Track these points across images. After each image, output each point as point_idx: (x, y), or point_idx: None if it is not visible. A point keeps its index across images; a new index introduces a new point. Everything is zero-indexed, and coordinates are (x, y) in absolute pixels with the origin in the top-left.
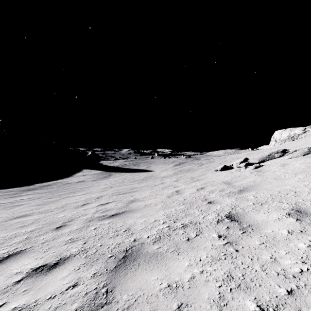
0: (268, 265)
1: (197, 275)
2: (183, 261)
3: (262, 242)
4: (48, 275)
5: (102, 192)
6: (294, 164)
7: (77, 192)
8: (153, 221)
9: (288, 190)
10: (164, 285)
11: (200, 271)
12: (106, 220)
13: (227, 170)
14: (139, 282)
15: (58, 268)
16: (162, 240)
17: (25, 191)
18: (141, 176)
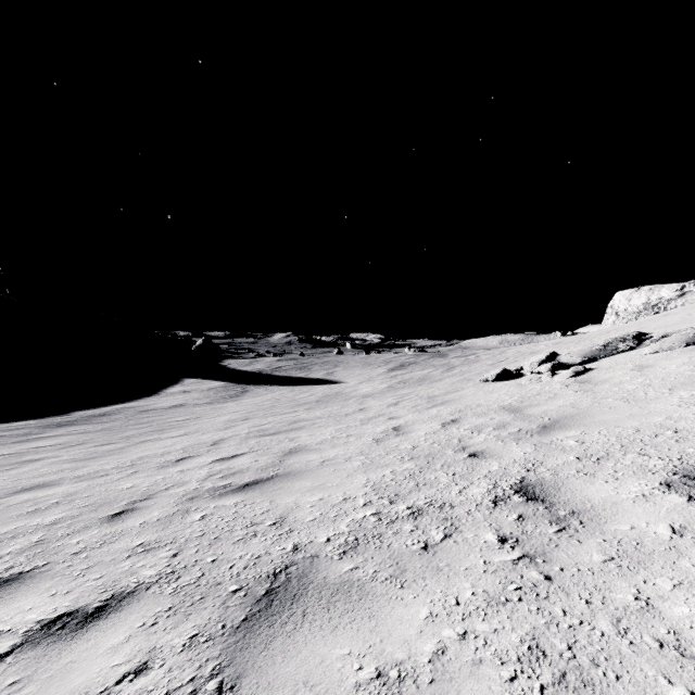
0: (632, 618)
1: (450, 646)
2: (415, 606)
3: (609, 556)
4: (77, 641)
5: (225, 431)
6: (665, 365)
7: (168, 430)
8: (341, 500)
9: (659, 427)
10: (367, 671)
11: (459, 635)
12: (229, 497)
13: (509, 380)
14: (303, 663)
15: (104, 622)
16: (361, 548)
17: (52, 427)
18: (314, 394)
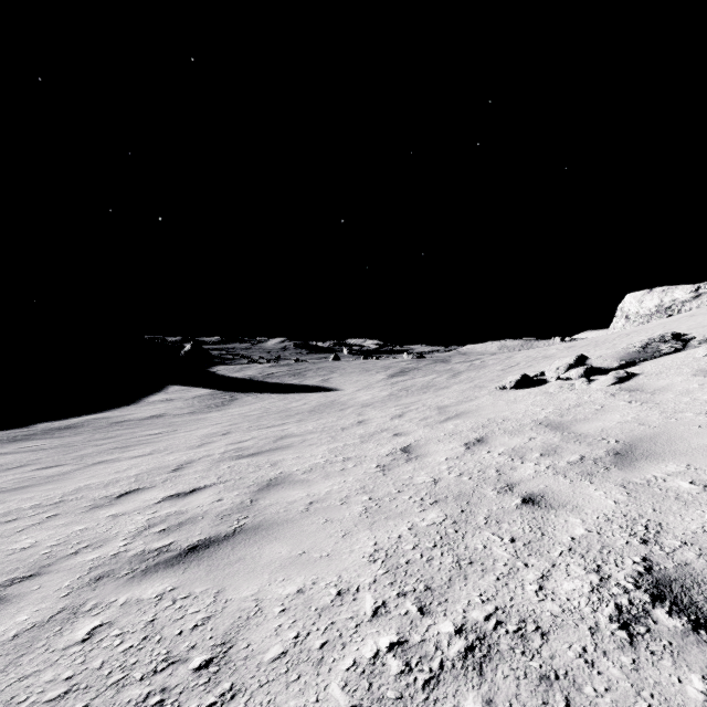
0: None
1: None
2: None
3: None
4: None
5: (198, 449)
6: None
7: (134, 446)
8: (334, 595)
9: None
10: None
11: None
12: (156, 577)
13: (531, 387)
14: None
15: None
16: None
17: (2, 443)
18: (307, 403)
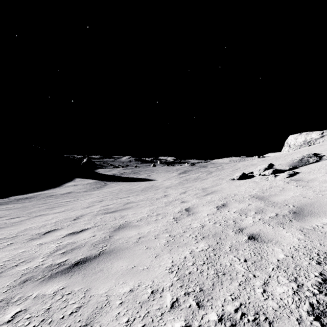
0: None
1: None
2: None
3: None
4: None
5: (87, 209)
6: None
7: (56, 207)
8: (150, 293)
9: None
10: None
11: None
12: (55, 281)
13: (246, 179)
14: None
15: None
16: None
17: None
18: (140, 186)
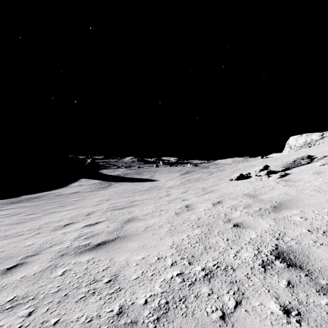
0: None
1: None
2: None
3: None
4: None
5: (96, 206)
6: None
7: (67, 205)
8: (156, 259)
9: None
10: None
11: None
12: (85, 254)
13: (244, 179)
14: None
15: None
16: (171, 314)
17: (8, 204)
18: (144, 186)
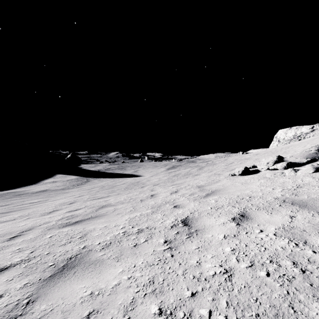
0: None
1: None
2: None
3: None
4: None
5: (46, 216)
6: None
7: (12, 212)
8: None
9: None
10: None
11: None
12: None
13: (251, 174)
14: None
15: None
16: None
17: None
18: (125, 183)
